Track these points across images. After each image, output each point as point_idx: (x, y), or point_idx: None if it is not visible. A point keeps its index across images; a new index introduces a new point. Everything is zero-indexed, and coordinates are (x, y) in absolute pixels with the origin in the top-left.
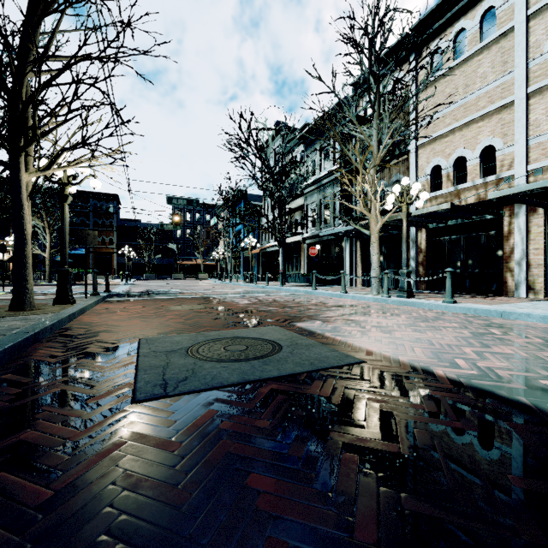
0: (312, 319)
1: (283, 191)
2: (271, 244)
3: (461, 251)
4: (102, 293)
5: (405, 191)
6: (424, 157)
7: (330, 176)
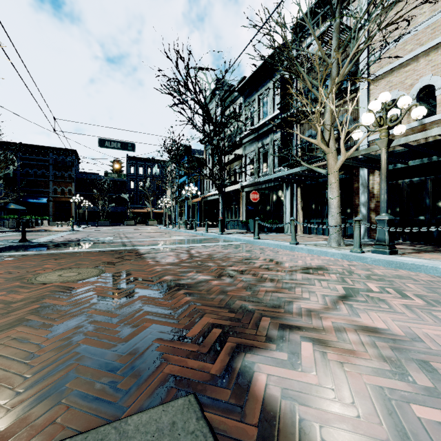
0: (283, 329)
1: (223, 135)
2: (212, 193)
3: (426, 195)
4: (13, 243)
5: (384, 110)
6: (377, 93)
7: (270, 124)
